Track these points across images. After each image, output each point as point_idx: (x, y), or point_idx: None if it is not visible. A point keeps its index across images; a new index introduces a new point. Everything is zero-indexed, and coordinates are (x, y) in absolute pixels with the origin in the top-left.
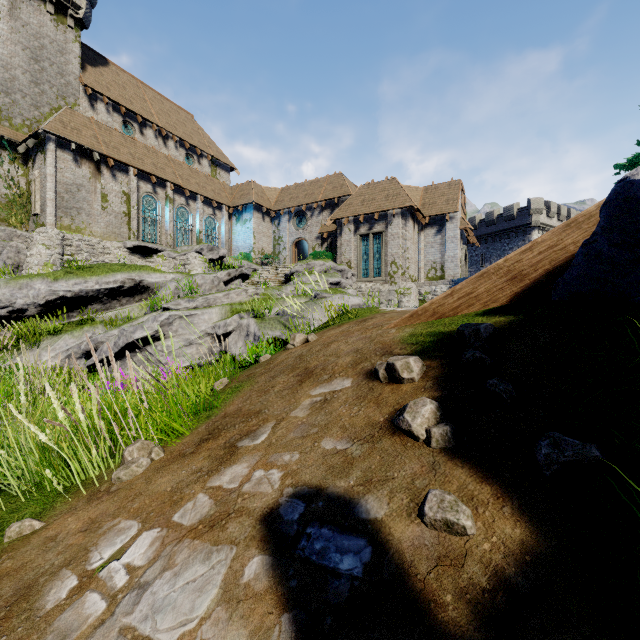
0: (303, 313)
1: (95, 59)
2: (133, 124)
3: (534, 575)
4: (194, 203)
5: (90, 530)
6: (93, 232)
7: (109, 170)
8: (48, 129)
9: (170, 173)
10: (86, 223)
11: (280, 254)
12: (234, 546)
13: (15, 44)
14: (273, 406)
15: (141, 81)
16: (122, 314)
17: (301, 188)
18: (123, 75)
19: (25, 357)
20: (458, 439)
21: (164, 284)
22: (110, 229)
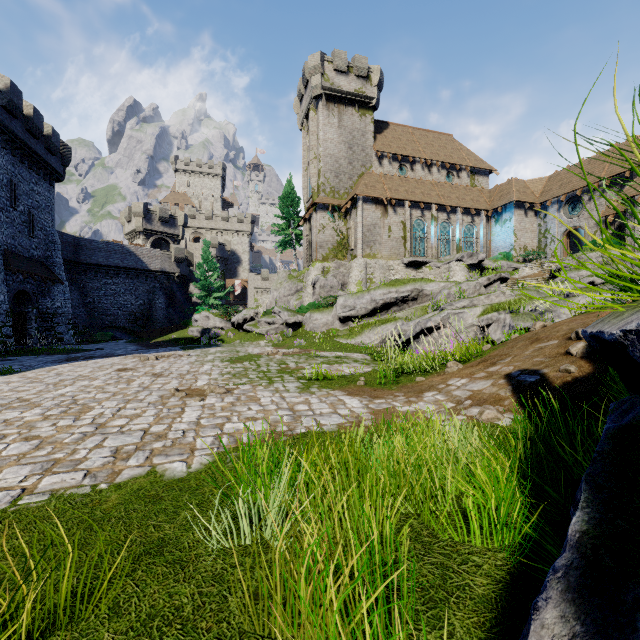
0: (552, 309)
1: (381, 127)
2: (406, 165)
3: (585, 377)
4: (454, 216)
5: (443, 379)
6: (382, 255)
7: (392, 208)
8: (359, 193)
9: (434, 196)
10: (378, 250)
11: (546, 248)
12: (494, 379)
13: (340, 144)
14: (514, 352)
15: (410, 127)
16: (410, 313)
17: (575, 170)
18: (398, 129)
19: (363, 338)
20: (589, 354)
21: (437, 291)
22: (392, 251)
